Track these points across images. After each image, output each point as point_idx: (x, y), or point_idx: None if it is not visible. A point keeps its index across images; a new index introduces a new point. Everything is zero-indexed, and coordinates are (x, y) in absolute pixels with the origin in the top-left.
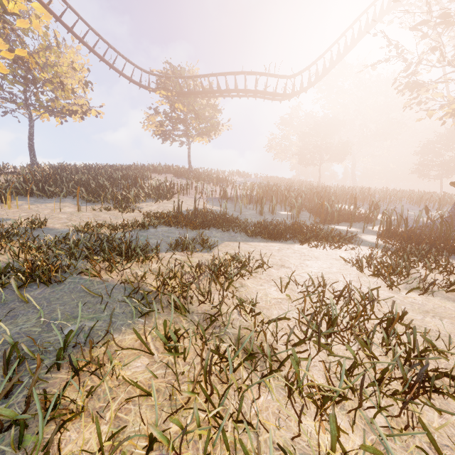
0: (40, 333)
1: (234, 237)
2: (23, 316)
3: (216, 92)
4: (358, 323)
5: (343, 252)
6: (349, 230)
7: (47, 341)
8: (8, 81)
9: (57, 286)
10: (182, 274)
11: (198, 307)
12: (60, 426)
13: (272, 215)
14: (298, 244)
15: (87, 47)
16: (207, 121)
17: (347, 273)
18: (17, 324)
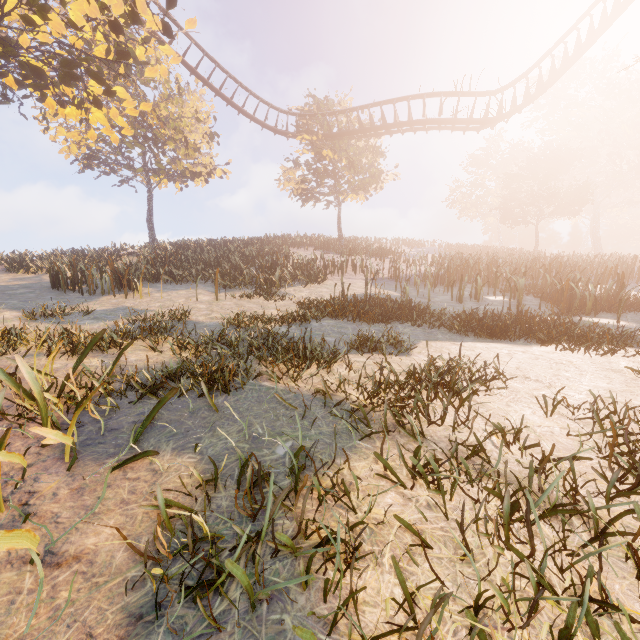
0: (250, 450)
1: (433, 334)
2: (220, 428)
3: (380, 128)
4: None
5: (620, 360)
6: (616, 325)
7: (264, 461)
8: (127, 144)
9: (238, 393)
10: (388, 384)
11: (430, 431)
12: (347, 568)
13: (477, 302)
14: (538, 345)
15: (212, 90)
16: (366, 170)
17: None
18: (219, 437)
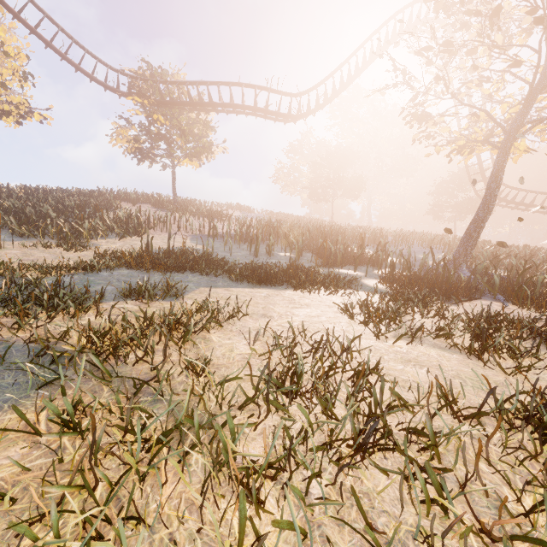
0: None
1: (215, 281)
2: None
3: (207, 104)
4: (326, 378)
5: (339, 298)
6: (352, 274)
7: None
8: None
9: None
10: (124, 328)
11: (134, 370)
12: None
13: (269, 257)
14: (291, 289)
15: (25, 25)
16: (197, 140)
17: (336, 321)
18: None
